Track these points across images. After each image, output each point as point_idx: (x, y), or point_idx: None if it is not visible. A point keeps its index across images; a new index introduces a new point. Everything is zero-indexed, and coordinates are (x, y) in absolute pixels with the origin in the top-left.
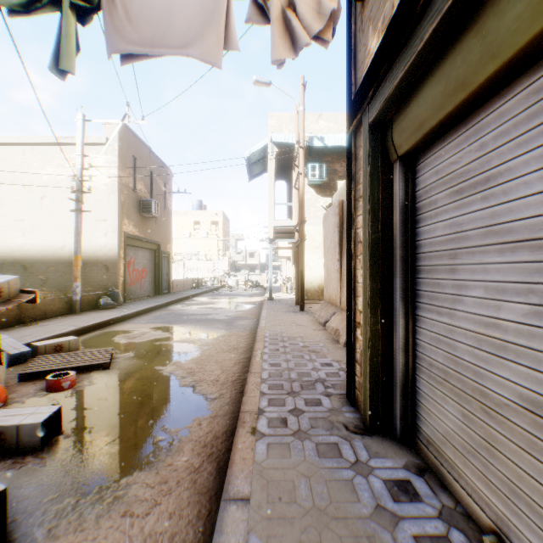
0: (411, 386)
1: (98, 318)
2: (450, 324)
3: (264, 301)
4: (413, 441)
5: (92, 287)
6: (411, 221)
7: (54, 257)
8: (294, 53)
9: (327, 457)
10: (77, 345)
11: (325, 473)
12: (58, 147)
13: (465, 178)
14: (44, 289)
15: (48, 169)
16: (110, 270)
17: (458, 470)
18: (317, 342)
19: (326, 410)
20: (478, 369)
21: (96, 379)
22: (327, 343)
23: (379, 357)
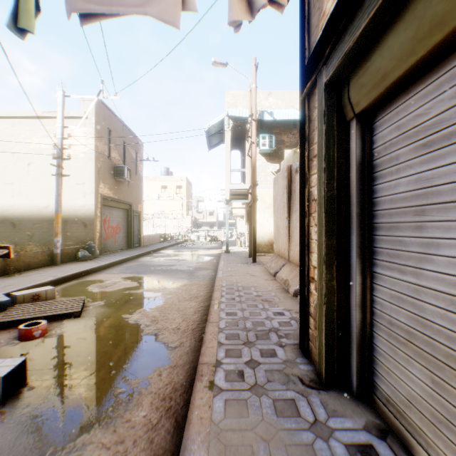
0: (368, 343)
1: (76, 269)
2: (416, 284)
3: (221, 254)
4: (370, 398)
5: (72, 241)
6: (368, 178)
7: (39, 215)
8: (251, 16)
9: (285, 416)
10: (54, 294)
11: (284, 436)
12: (43, 120)
13: (435, 129)
14: (31, 243)
15: (34, 139)
16: (88, 226)
17: (426, 438)
18: (269, 291)
19: (281, 361)
20: (454, 335)
21: (66, 327)
22: (278, 292)
23: (335, 313)
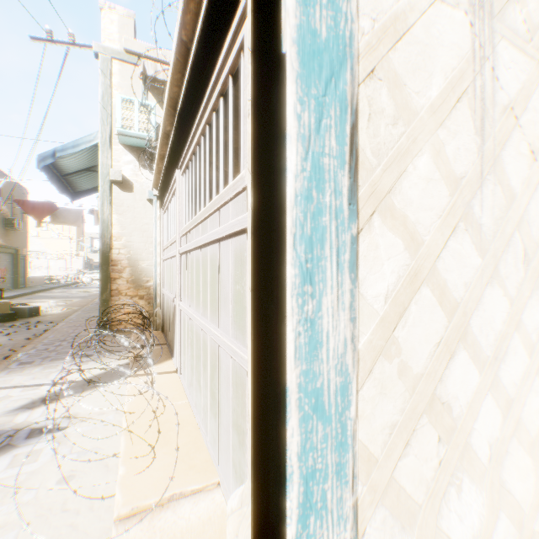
0: None
1: None
2: None
3: None
4: None
5: None
6: None
7: None
8: None
9: None
10: None
11: None
12: None
13: None
14: None
15: None
16: None
17: None
18: None
19: None
20: None
21: None
22: None
23: None
